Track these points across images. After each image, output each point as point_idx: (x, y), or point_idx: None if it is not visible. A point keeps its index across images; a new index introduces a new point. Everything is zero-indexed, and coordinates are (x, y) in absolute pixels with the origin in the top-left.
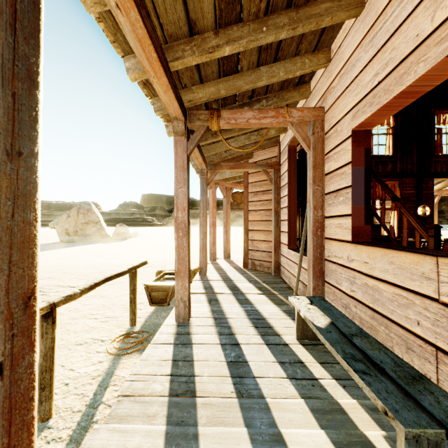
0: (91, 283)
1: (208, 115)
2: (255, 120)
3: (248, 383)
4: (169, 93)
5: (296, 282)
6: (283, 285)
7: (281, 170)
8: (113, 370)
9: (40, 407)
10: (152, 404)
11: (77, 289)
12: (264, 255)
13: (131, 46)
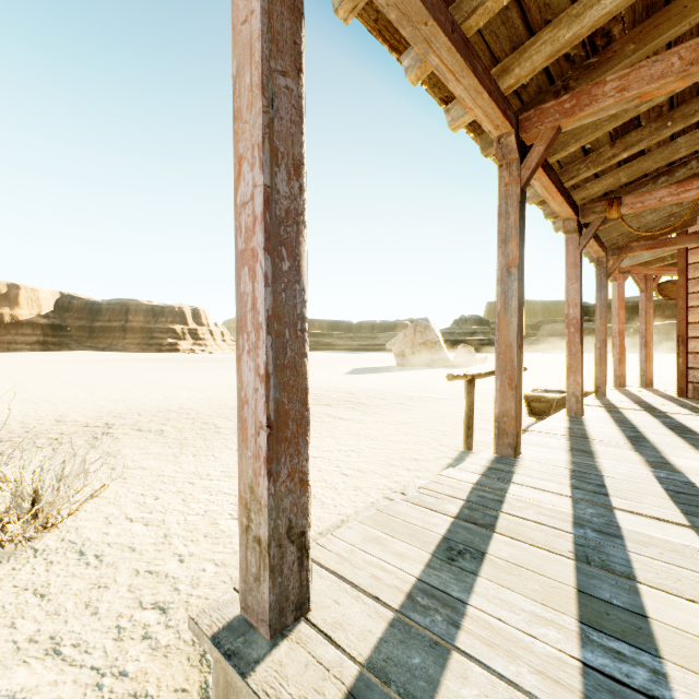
0: (488, 370)
1: (605, 206)
2: (670, 197)
3: (644, 444)
4: (563, 205)
5: None
6: None
7: None
8: None
9: (467, 440)
10: (555, 436)
11: (481, 371)
12: None
13: (537, 191)
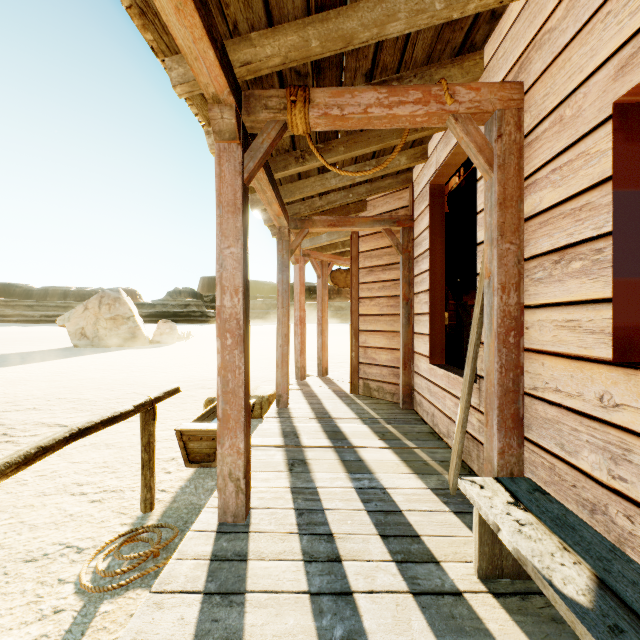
0: (29, 448)
1: (285, 99)
2: (380, 108)
3: None
4: (189, 14)
5: (459, 435)
6: (421, 427)
7: (415, 229)
8: (78, 637)
9: None
10: None
11: None
12: (386, 372)
13: None
